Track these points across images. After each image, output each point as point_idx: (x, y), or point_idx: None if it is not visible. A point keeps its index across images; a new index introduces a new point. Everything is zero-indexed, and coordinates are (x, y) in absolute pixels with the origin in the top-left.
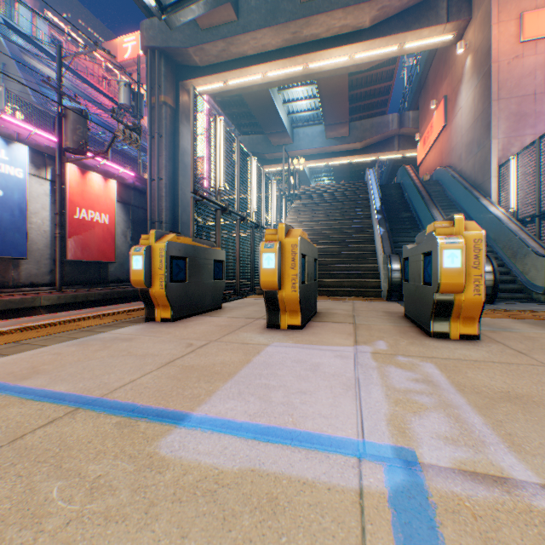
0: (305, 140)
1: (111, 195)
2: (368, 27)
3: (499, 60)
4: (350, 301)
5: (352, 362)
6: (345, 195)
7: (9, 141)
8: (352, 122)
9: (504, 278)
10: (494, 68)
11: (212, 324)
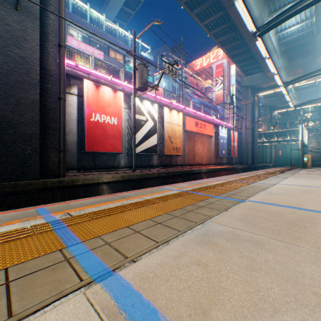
0: (302, 96)
1: (236, 136)
2: None
3: None
4: None
5: None
6: None
7: (225, 128)
8: None
9: None
10: None
11: (319, 168)
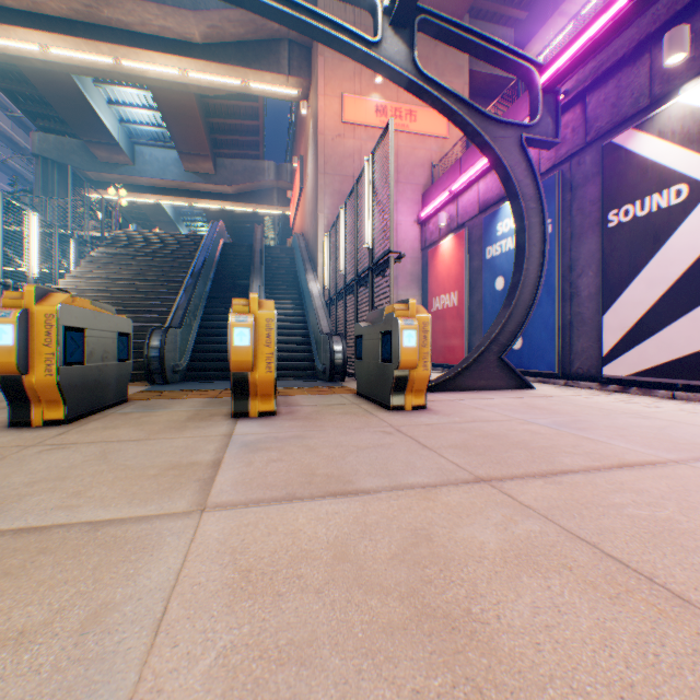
0: (154, 166)
1: None
2: (201, 43)
3: (326, 134)
4: None
5: None
6: (176, 249)
7: None
8: (222, 157)
9: (306, 356)
10: (322, 140)
11: None
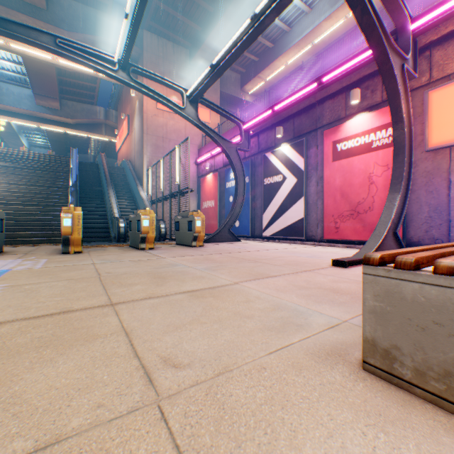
0: (11, 97)
1: None
2: None
3: (148, 113)
4: (39, 246)
5: (10, 262)
6: (50, 165)
7: None
8: (65, 99)
9: None
10: (146, 116)
11: None
